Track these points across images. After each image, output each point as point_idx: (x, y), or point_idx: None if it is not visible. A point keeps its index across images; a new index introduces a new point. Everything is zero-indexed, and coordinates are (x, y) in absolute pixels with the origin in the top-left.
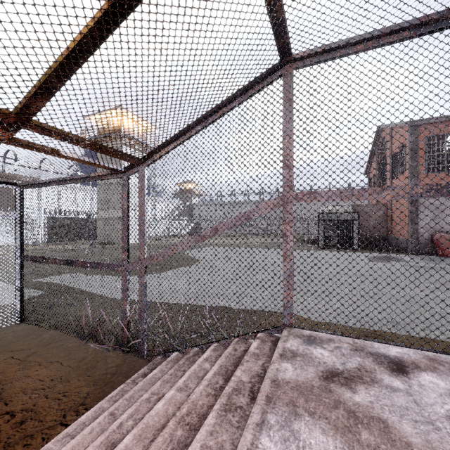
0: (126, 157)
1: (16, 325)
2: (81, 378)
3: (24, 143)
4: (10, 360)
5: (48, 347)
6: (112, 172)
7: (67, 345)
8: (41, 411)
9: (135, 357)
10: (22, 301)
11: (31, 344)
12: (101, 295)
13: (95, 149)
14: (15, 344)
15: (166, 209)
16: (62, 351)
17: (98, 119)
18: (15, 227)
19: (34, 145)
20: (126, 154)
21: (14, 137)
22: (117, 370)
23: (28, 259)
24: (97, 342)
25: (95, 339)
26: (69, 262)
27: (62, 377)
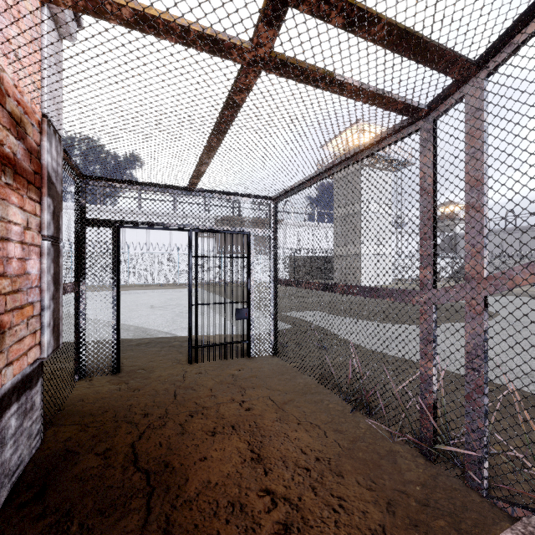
0: (450, 56)
1: (270, 358)
2: (361, 481)
3: (288, 61)
4: (267, 401)
5: (305, 399)
6: (401, 125)
7: (326, 404)
8: (310, 521)
9: (454, 480)
10: (275, 331)
11: (286, 387)
12: (353, 342)
13: (395, 42)
14: (270, 380)
15: (414, 243)
16: (323, 411)
17: (334, 145)
18: (269, 247)
19: (301, 65)
20: (449, 50)
21: (276, 52)
22: (427, 498)
23: (281, 283)
24: (369, 416)
25: (364, 409)
26: (326, 287)
27: (329, 460)
